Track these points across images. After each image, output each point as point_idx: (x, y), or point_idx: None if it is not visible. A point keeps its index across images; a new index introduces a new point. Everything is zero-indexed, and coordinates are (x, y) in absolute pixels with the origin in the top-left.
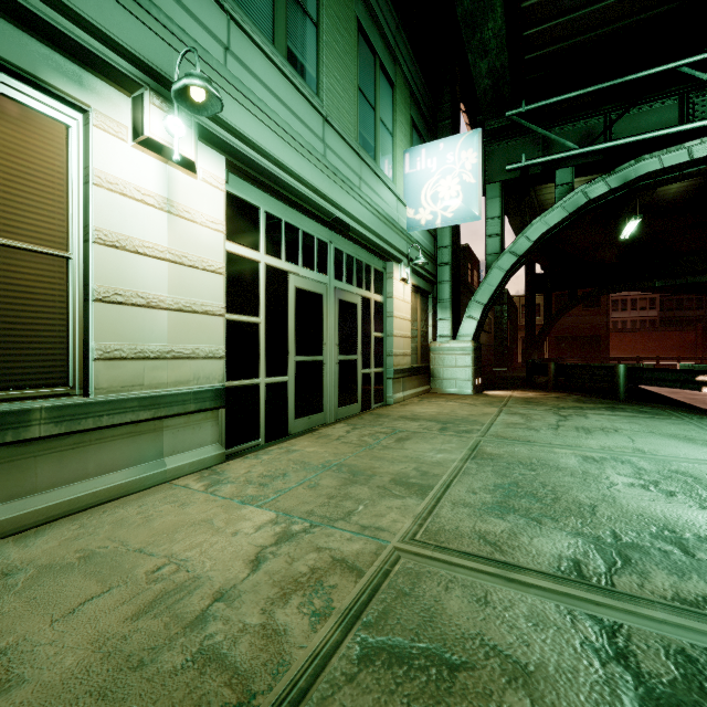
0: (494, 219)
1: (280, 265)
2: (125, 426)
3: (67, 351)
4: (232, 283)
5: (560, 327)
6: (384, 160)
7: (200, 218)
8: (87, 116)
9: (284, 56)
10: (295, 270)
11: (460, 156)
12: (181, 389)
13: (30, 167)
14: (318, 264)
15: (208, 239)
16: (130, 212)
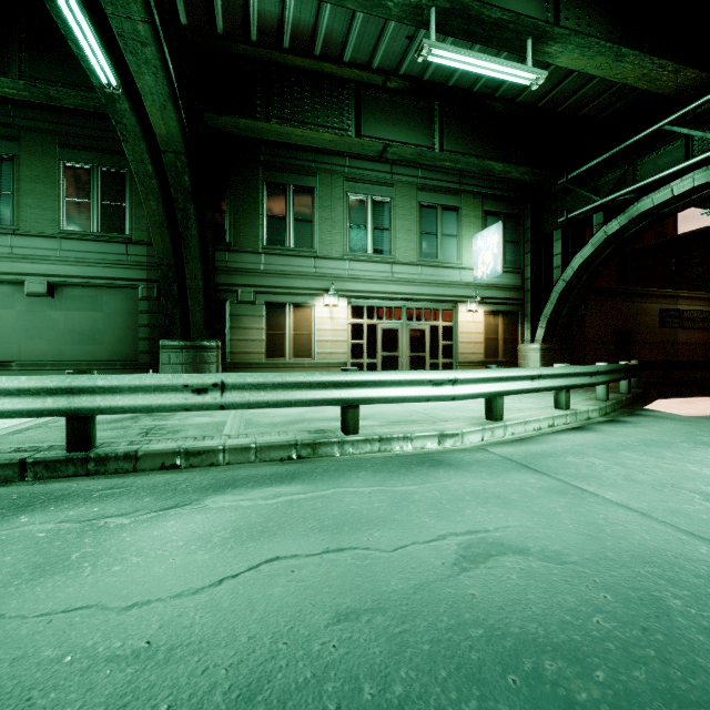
0: (558, 255)
1: (373, 322)
2: (322, 368)
3: (312, 352)
4: (353, 331)
5: None
6: (448, 253)
7: (340, 317)
8: (315, 305)
9: (372, 253)
10: (381, 322)
11: (492, 238)
12: (335, 361)
13: (306, 318)
14: (395, 317)
15: (342, 322)
16: (323, 321)
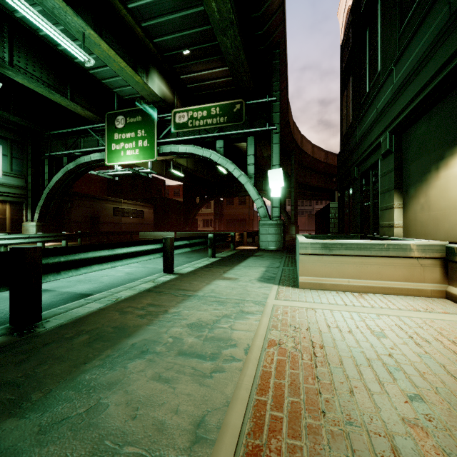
0: (47, 173)
1: None
2: None
3: None
4: None
5: (229, 214)
6: None
7: None
8: None
9: None
10: None
11: None
12: None
13: None
14: None
15: None
16: None
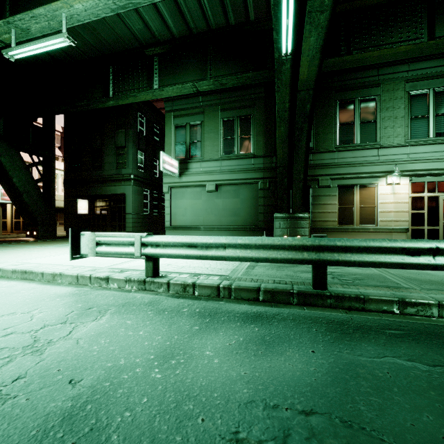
0: None
1: (434, 195)
2: (384, 232)
3: (375, 220)
4: (413, 203)
5: None
6: None
7: (401, 192)
8: (378, 184)
9: (433, 137)
10: (443, 194)
11: None
12: (396, 227)
13: (370, 195)
14: None
15: (403, 196)
16: (385, 197)
